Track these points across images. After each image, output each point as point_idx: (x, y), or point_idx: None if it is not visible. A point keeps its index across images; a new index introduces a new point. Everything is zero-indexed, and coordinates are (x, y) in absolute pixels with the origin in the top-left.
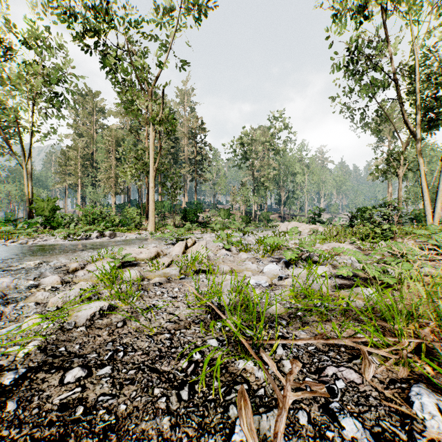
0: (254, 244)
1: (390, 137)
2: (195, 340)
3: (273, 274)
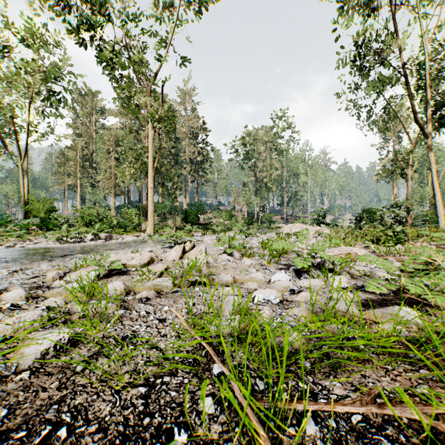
0: (258, 247)
1: (395, 137)
2: (181, 398)
3: (283, 286)
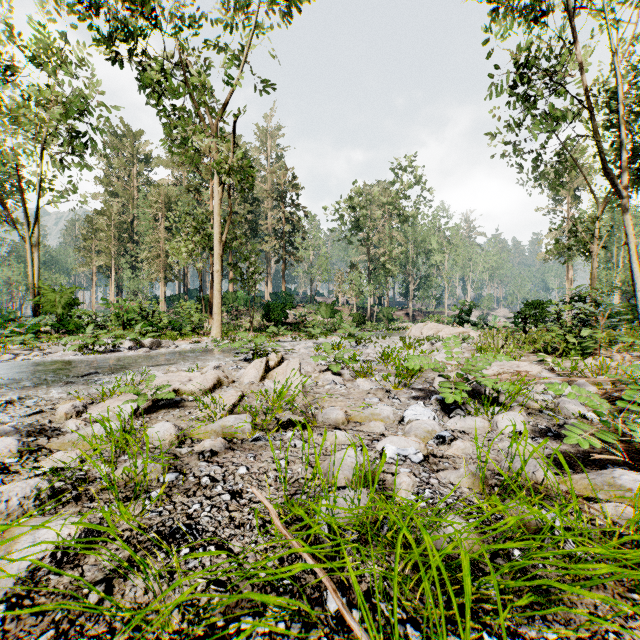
0: (376, 360)
1: (570, 196)
2: None
3: (425, 430)
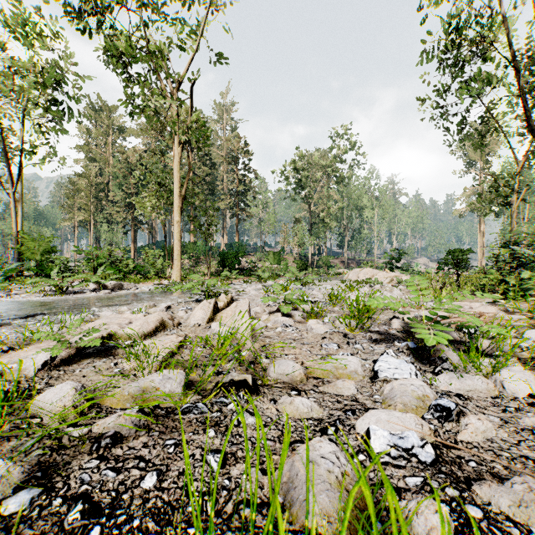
0: (323, 301)
1: (482, 161)
2: None
3: (415, 395)
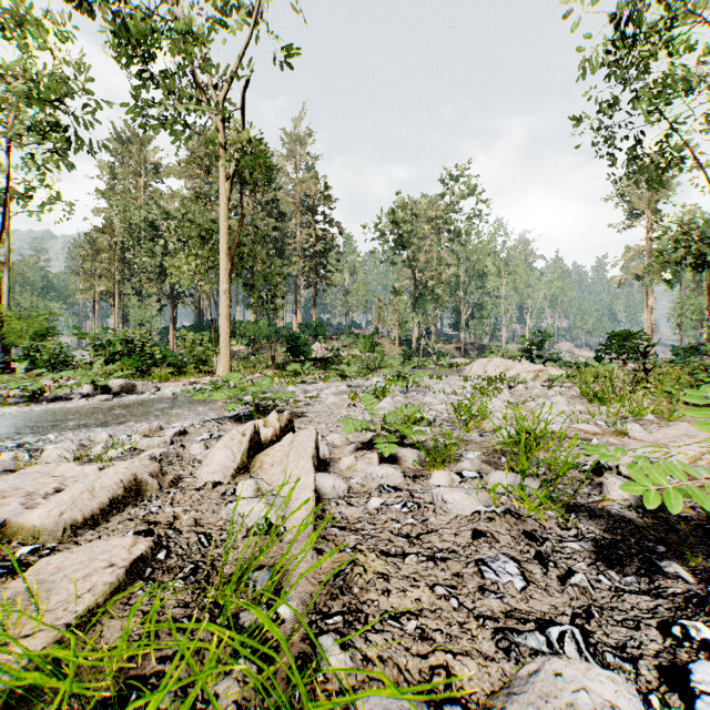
0: (446, 417)
1: (651, 210)
2: None
3: None
